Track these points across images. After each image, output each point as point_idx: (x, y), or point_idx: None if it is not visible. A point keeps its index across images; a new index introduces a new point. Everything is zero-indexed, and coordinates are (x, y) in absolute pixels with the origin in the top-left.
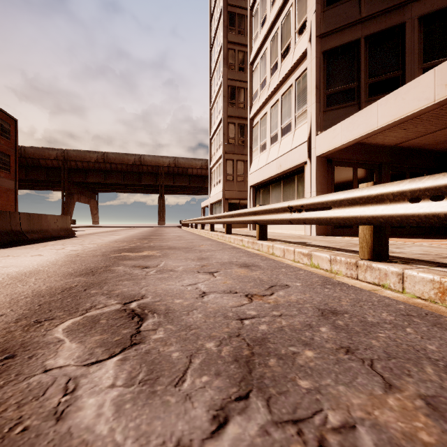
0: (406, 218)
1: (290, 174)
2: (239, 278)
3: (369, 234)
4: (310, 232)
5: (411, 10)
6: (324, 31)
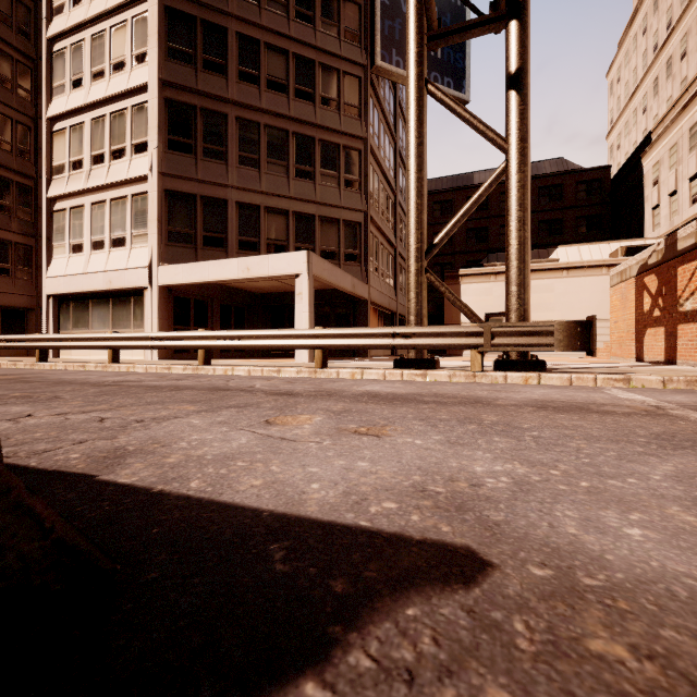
0: (216, 347)
1: (125, 294)
2: (143, 376)
3: (203, 353)
4: (152, 357)
5: (232, 193)
6: (166, 172)
